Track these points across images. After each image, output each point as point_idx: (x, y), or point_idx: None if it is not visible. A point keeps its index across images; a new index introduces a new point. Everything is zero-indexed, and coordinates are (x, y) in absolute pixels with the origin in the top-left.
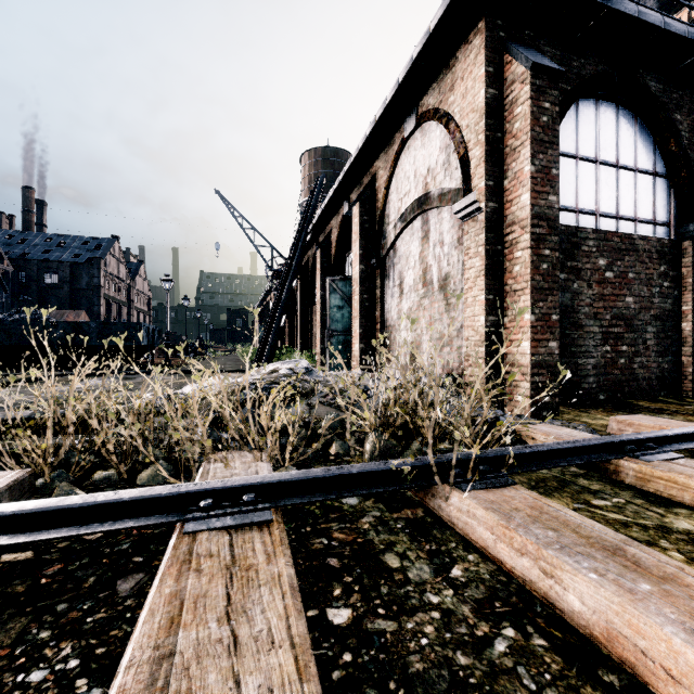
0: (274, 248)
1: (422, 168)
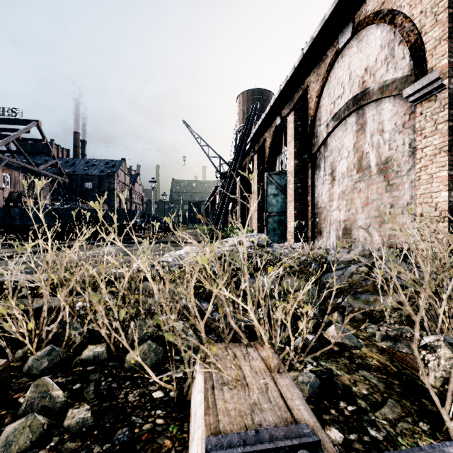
0: (221, 158)
1: (358, 70)
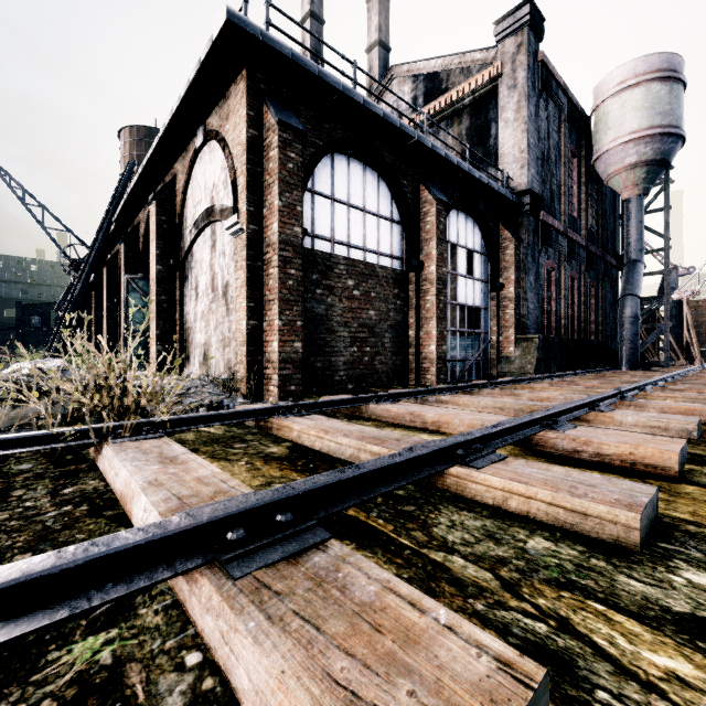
0: (74, 234)
1: (210, 182)
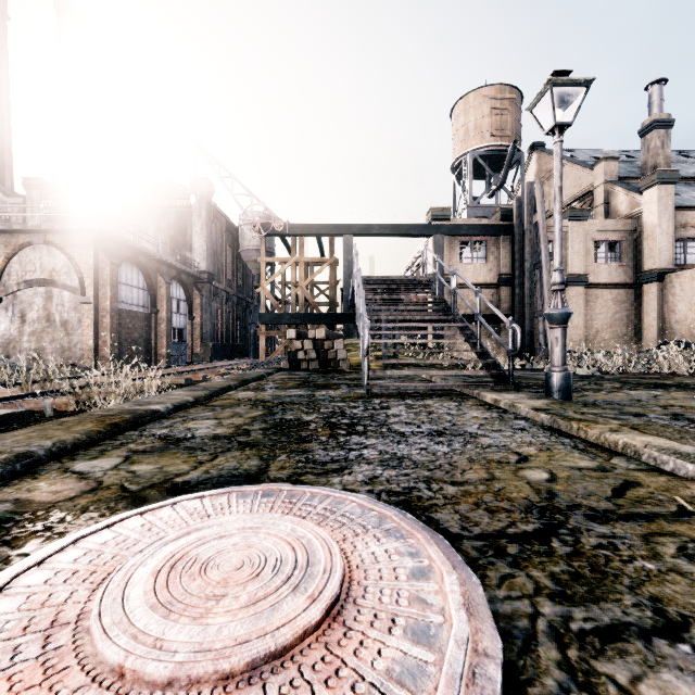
0: None
1: (48, 266)
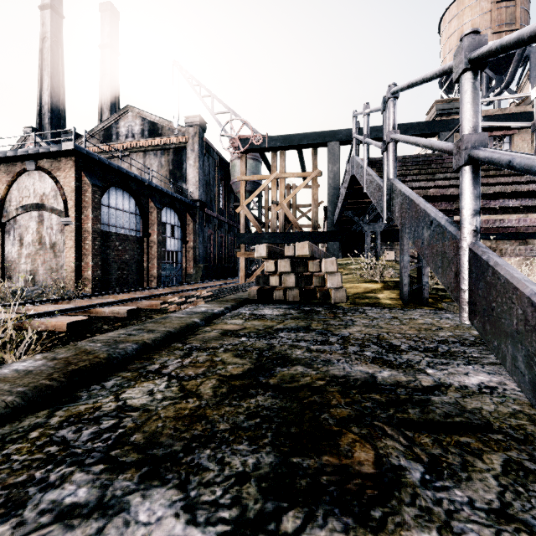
0: None
1: (40, 191)
